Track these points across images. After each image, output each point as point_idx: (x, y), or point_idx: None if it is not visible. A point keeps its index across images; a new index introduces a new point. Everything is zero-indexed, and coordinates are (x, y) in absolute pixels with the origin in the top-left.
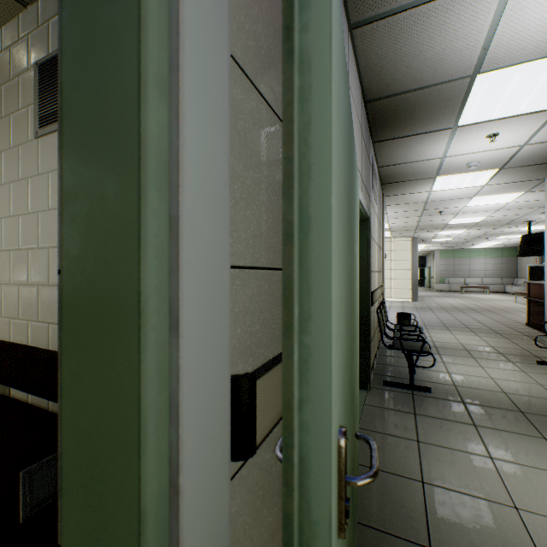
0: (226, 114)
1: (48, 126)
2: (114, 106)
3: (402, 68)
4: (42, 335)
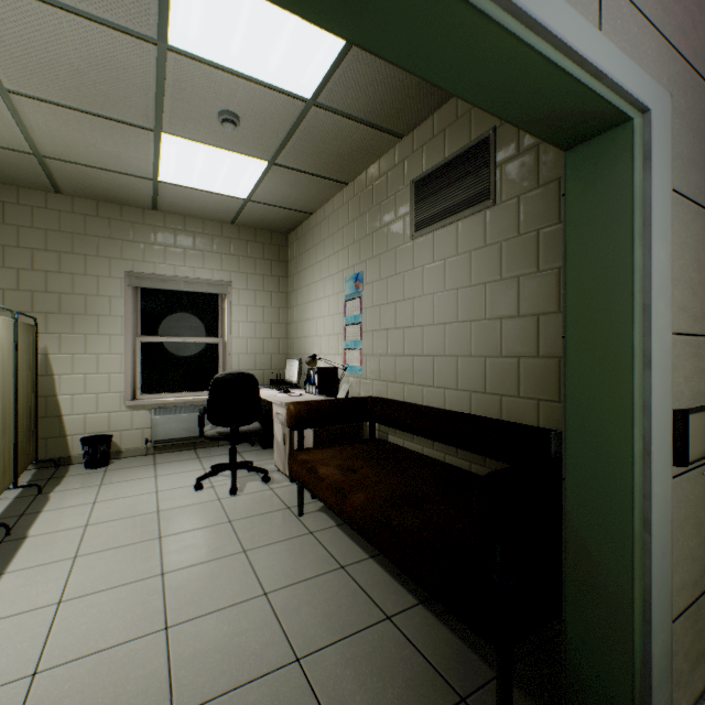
0: (669, 233)
1: (422, 230)
2: (611, 252)
3: None
4: (416, 395)
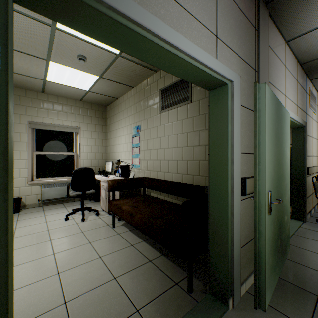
0: (240, 120)
1: (164, 110)
2: (222, 126)
3: None
4: (162, 176)
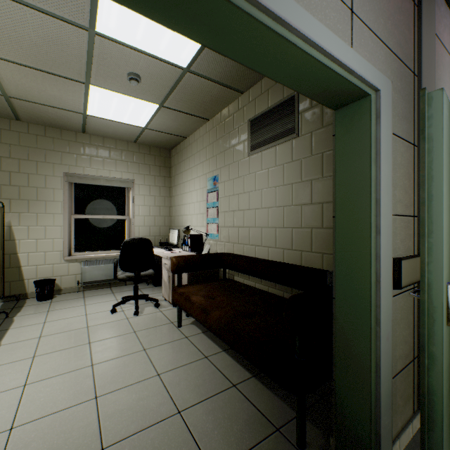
0: (390, 159)
1: (255, 150)
2: (359, 169)
3: None
4: (251, 251)
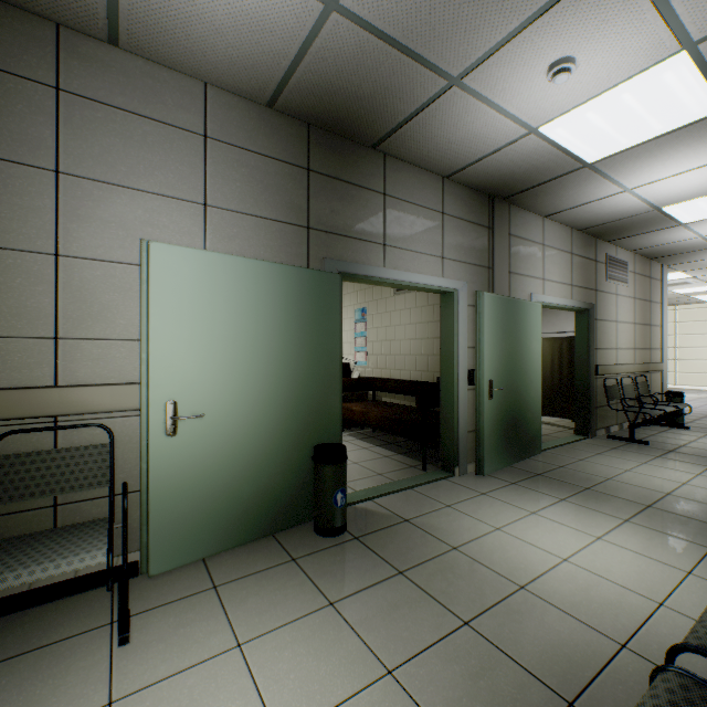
0: (467, 320)
1: (400, 292)
2: (450, 326)
3: (592, 218)
4: (397, 375)
